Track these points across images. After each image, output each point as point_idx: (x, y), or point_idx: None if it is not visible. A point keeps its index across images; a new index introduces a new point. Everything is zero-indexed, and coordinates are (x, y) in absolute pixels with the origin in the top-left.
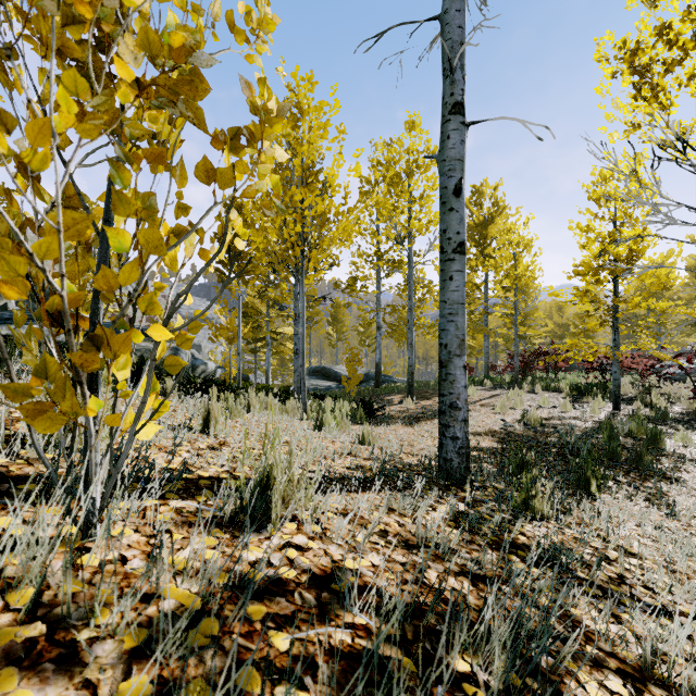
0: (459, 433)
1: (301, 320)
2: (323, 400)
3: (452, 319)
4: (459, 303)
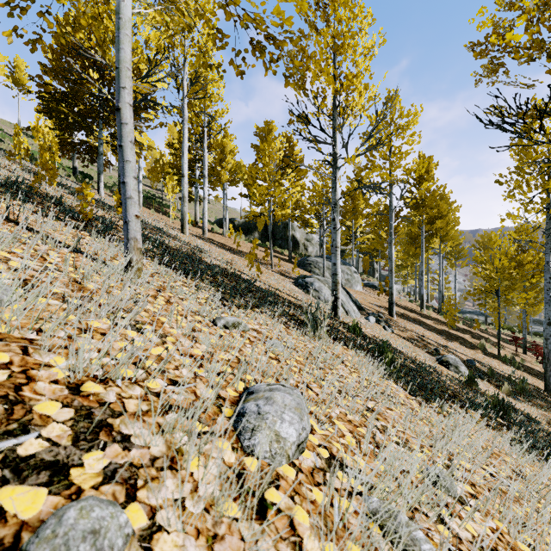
0: None
1: (531, 322)
2: (537, 335)
3: None
4: None
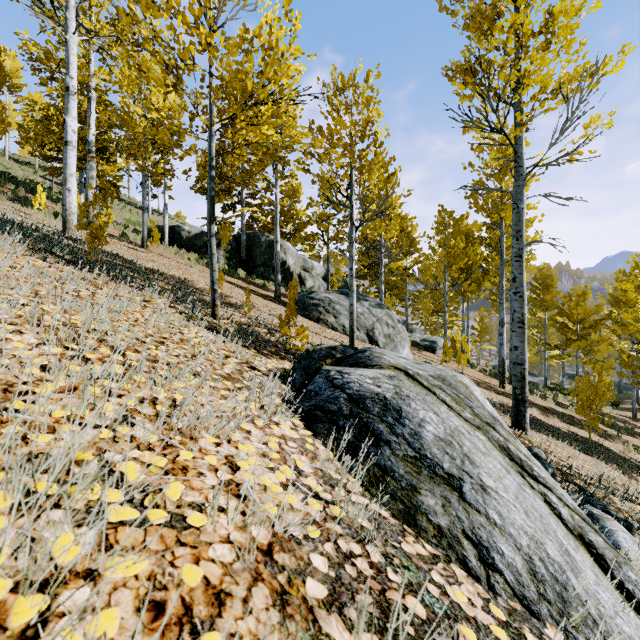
0: (634, 412)
1: None
2: None
3: (633, 397)
4: (634, 395)
